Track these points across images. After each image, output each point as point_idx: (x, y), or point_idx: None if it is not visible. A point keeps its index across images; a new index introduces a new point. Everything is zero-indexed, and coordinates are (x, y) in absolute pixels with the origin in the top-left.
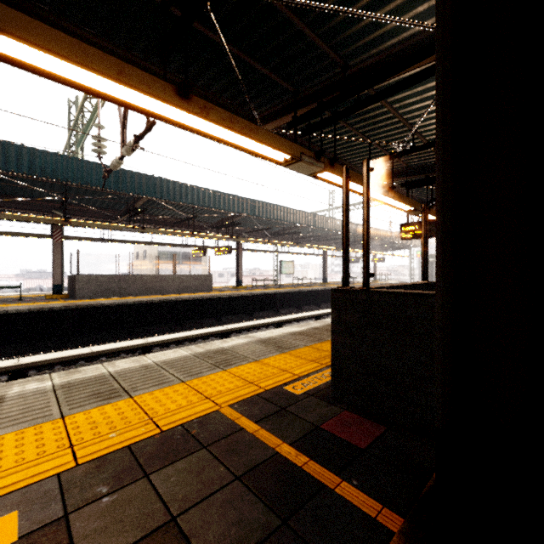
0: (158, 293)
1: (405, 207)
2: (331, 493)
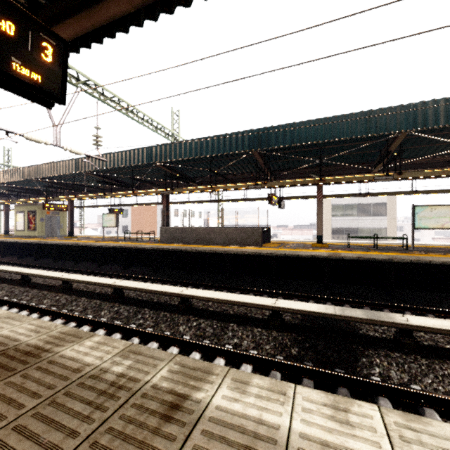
0: (208, 243)
1: None
2: None
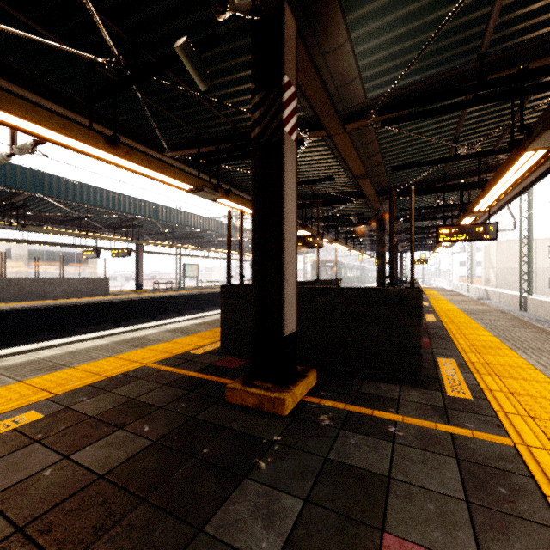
0: (41, 299)
1: None
2: (215, 382)
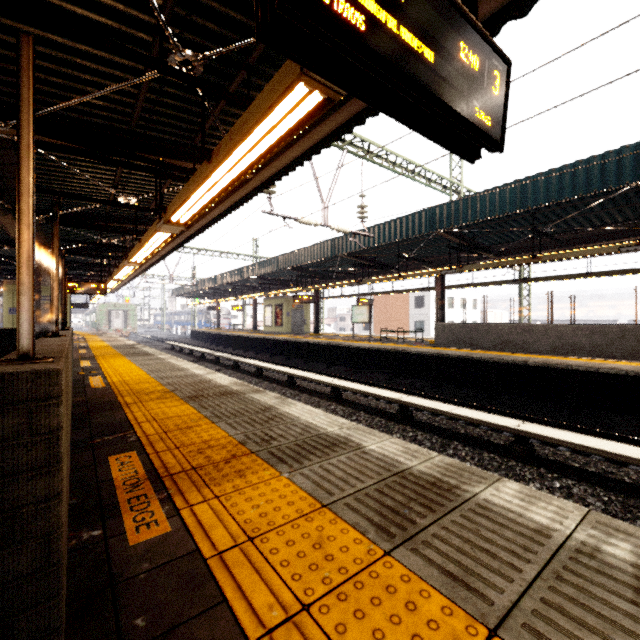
0: (519, 350)
1: (308, 98)
2: None
